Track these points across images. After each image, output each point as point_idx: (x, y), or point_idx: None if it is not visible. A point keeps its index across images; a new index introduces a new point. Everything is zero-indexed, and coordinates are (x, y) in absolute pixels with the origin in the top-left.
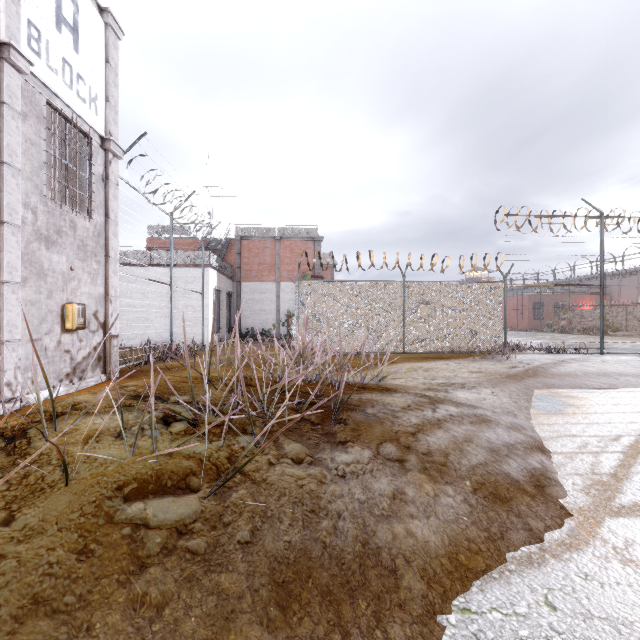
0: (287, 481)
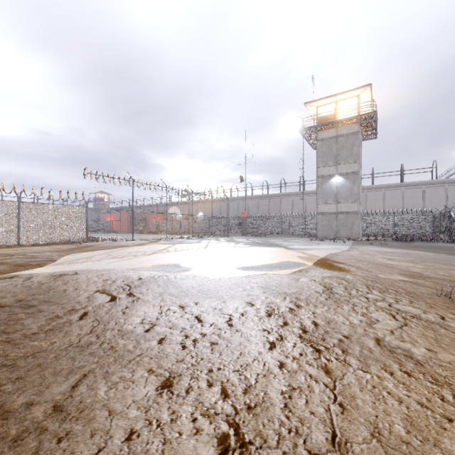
0: None
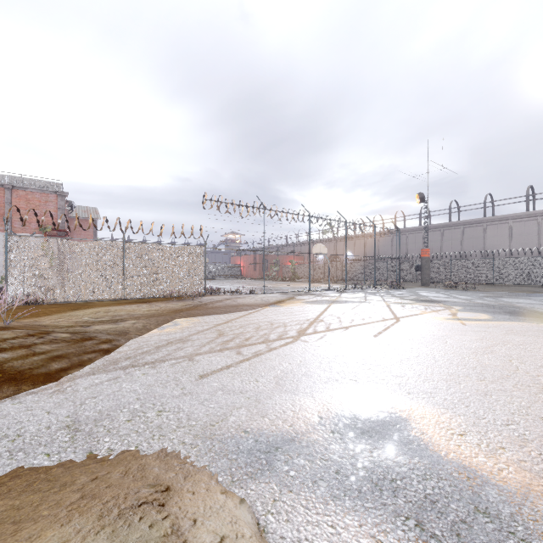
0: None
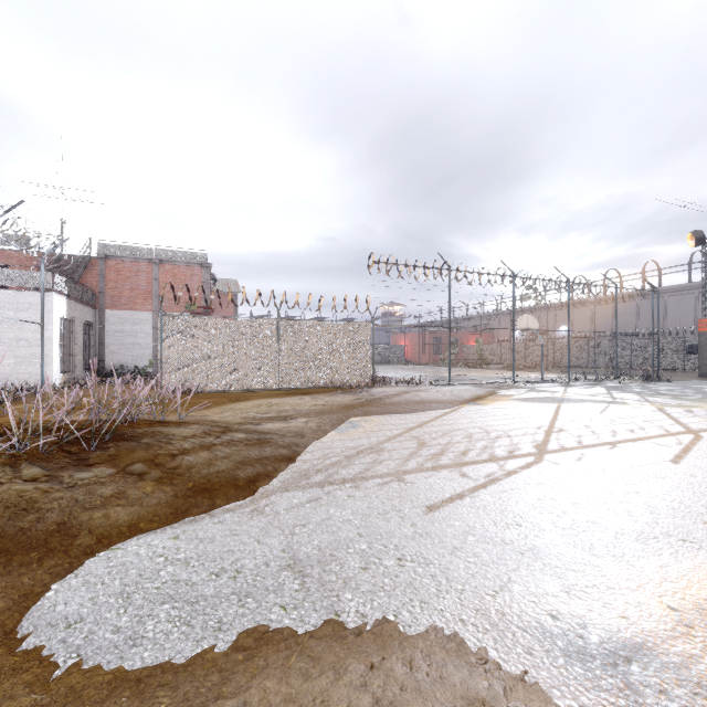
0: (9, 493)
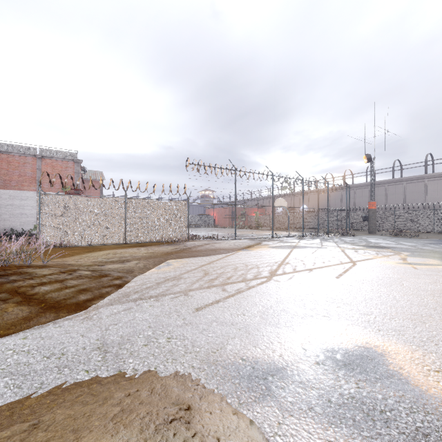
0: None
